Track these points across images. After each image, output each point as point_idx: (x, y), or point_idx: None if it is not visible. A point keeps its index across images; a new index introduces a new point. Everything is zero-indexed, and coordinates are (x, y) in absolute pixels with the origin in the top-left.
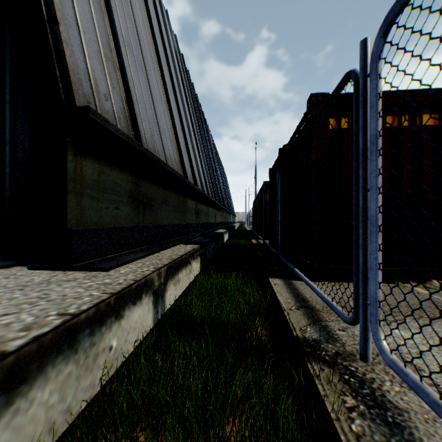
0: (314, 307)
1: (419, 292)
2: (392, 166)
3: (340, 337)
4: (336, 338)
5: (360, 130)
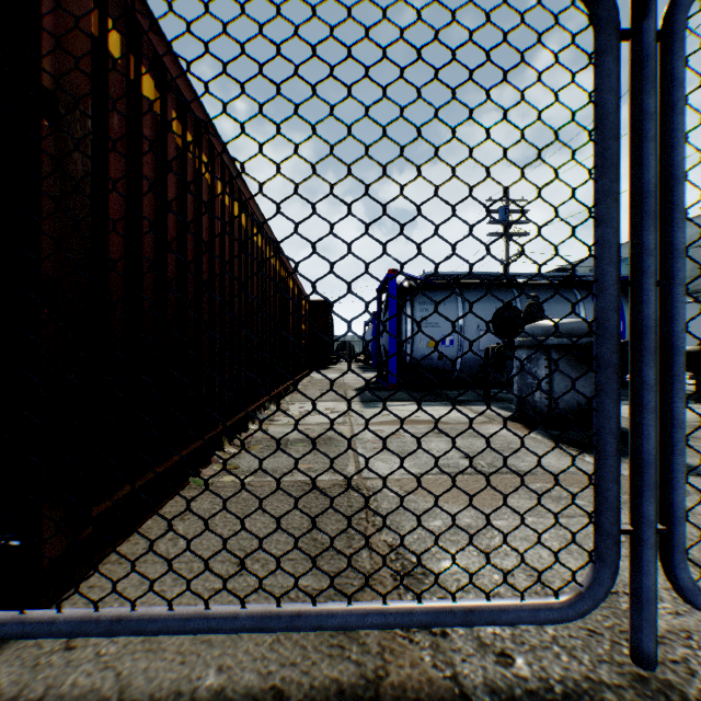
0: (344, 685)
1: (247, 482)
2: (178, 231)
3: (555, 673)
4: (568, 685)
5: (653, 142)
